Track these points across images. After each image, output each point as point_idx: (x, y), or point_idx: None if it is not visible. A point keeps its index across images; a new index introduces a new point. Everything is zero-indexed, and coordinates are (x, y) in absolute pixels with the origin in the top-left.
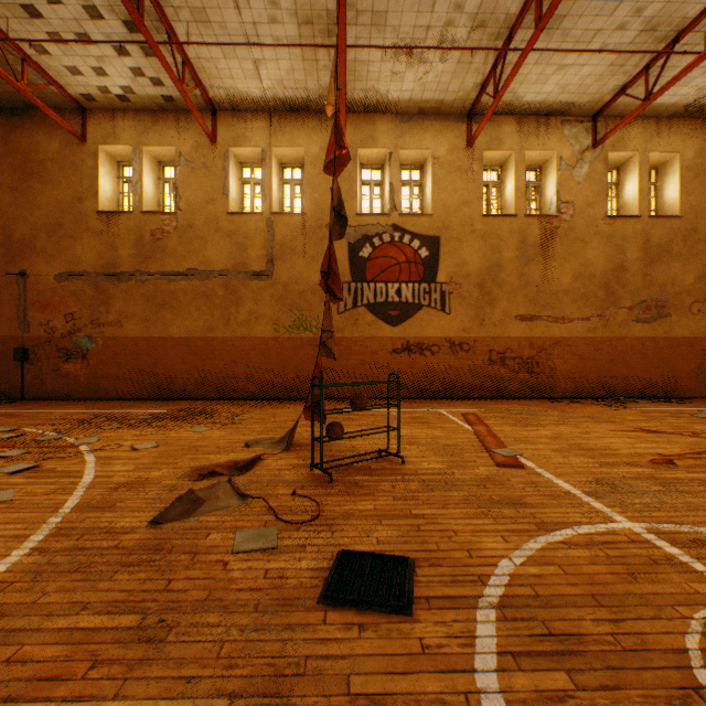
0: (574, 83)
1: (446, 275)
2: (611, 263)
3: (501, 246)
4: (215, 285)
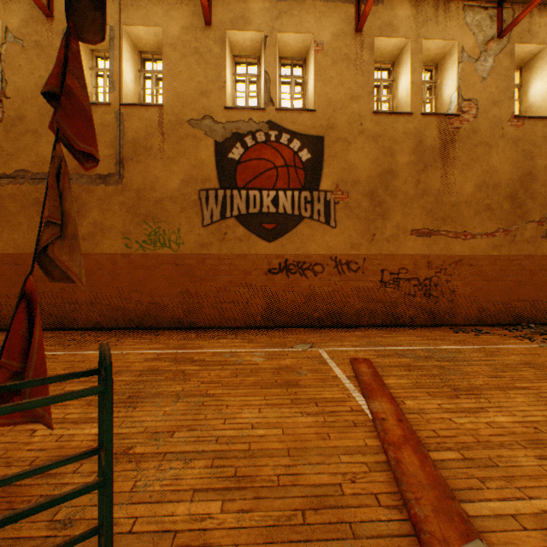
0: None
1: (331, 181)
2: (519, 170)
3: (394, 149)
4: None
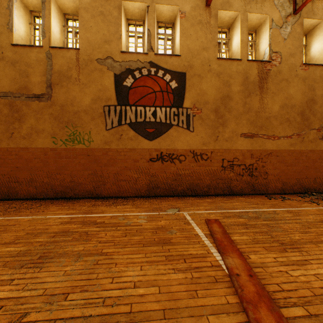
0: None
1: (190, 102)
2: (306, 97)
3: (230, 82)
4: (0, 104)
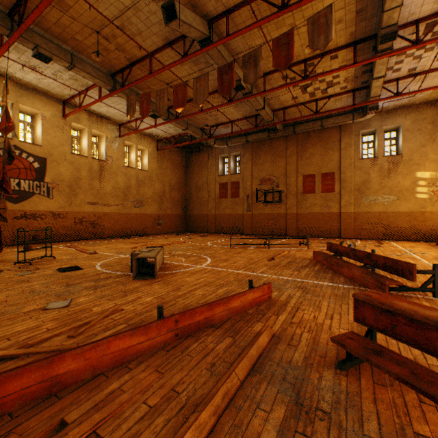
0: (113, 112)
1: (51, 179)
2: (126, 184)
3: (81, 169)
4: None
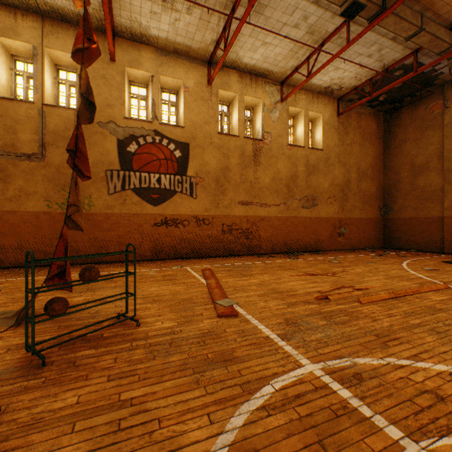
0: (271, 57)
1: (194, 171)
2: (291, 172)
3: (230, 155)
4: None
